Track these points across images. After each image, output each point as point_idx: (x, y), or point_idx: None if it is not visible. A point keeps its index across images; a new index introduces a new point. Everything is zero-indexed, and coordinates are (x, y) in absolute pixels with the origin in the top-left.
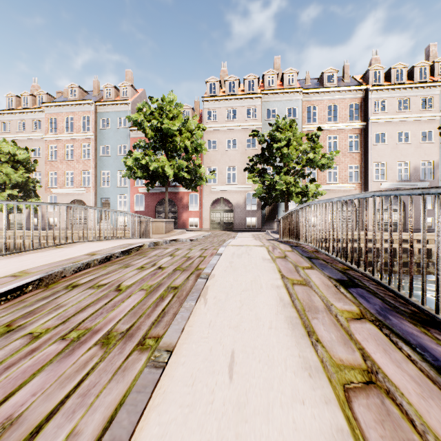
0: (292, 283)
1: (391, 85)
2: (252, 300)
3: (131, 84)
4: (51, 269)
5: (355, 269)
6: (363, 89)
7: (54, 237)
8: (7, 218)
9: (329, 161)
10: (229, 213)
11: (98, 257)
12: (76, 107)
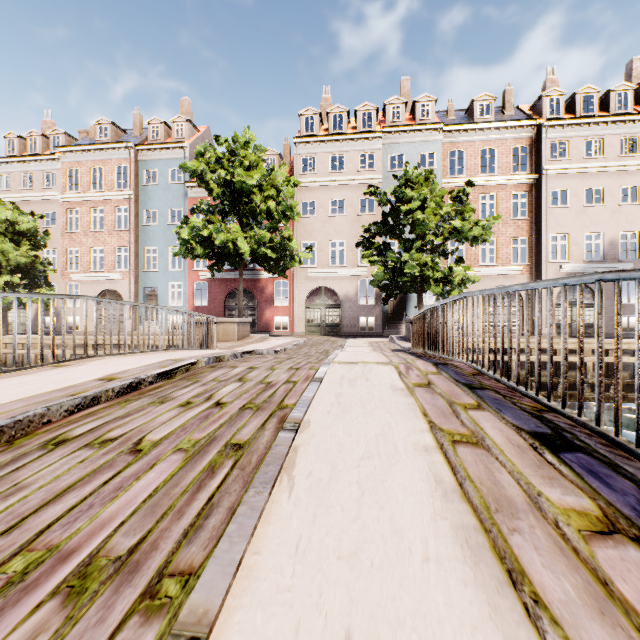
0: (452, 441)
1: (576, 119)
2: (381, 482)
3: (189, 119)
4: (27, 408)
5: (559, 410)
6: (534, 124)
7: (53, 349)
8: (5, 318)
9: (485, 232)
10: (334, 310)
11: (116, 385)
12: (107, 153)
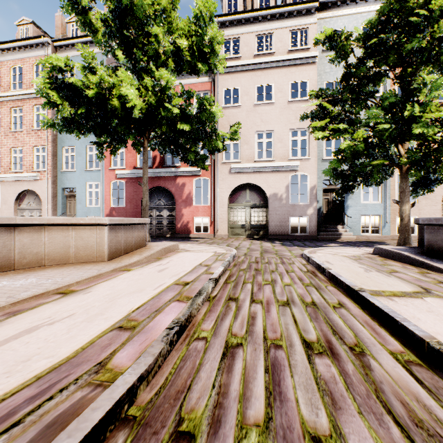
0: None
1: None
2: None
3: None
4: None
5: None
6: None
7: None
8: None
9: None
10: (260, 210)
11: None
12: (25, 51)
